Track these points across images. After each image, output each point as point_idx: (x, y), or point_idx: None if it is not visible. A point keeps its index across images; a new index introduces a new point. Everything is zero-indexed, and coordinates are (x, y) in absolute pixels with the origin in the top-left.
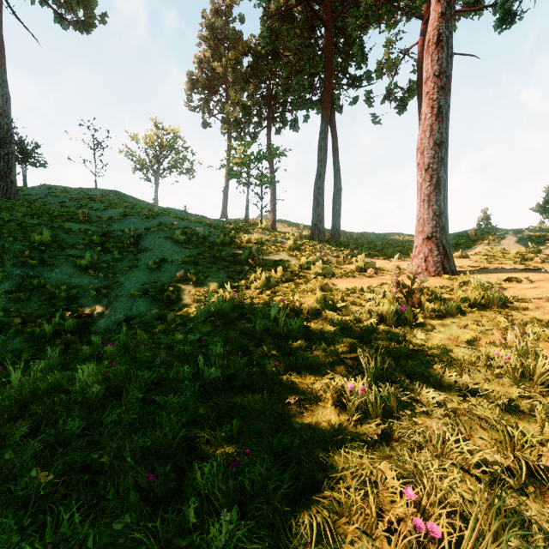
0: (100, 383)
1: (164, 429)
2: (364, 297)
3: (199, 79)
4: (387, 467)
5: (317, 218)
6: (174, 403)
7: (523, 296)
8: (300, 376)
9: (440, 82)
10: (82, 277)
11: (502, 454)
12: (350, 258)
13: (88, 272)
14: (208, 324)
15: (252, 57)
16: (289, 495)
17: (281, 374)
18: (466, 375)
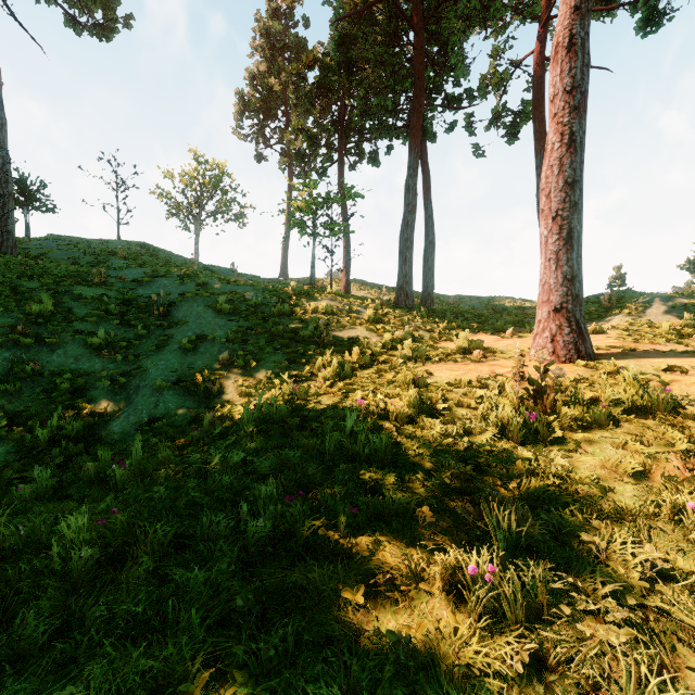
0: (93, 543)
1: (179, 637)
2: (474, 394)
3: (251, 99)
4: None
5: (404, 279)
6: (199, 584)
7: None
8: (390, 530)
9: (573, 100)
10: (94, 360)
11: None
12: (448, 333)
13: (102, 353)
14: (257, 437)
15: (319, 70)
16: None
17: (362, 526)
18: (649, 544)
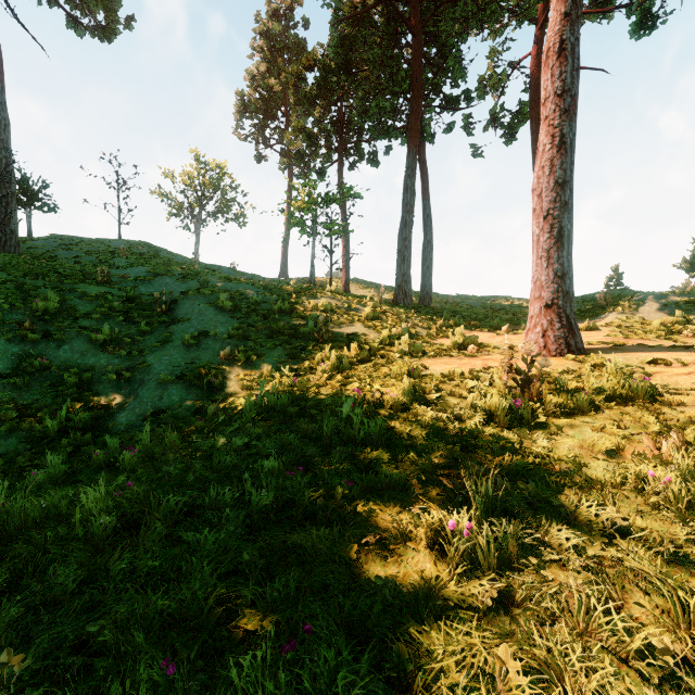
0: (110, 512)
1: (193, 584)
2: (466, 385)
3: (252, 100)
4: (508, 655)
5: (402, 277)
6: (209, 543)
7: (676, 385)
8: (382, 500)
9: (563, 104)
10: (99, 356)
11: (673, 634)
12: (445, 330)
13: (107, 349)
14: (259, 423)
15: (319, 71)
16: (368, 694)
17: (356, 498)
18: (611, 506)
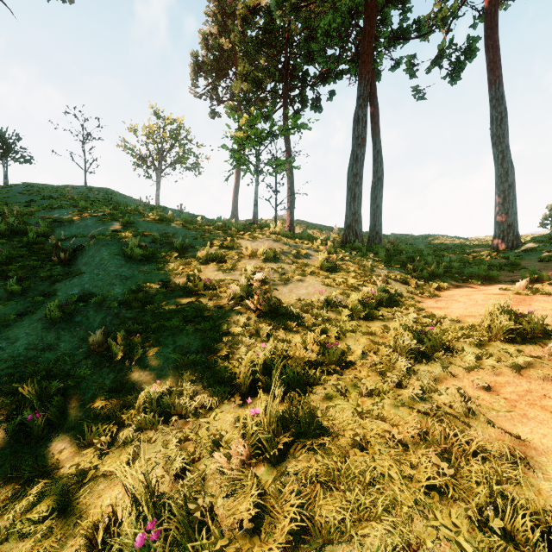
0: None
1: None
2: None
3: (205, 60)
4: None
5: (353, 217)
6: None
7: None
8: None
9: None
10: None
11: None
12: (424, 283)
13: None
14: None
15: (264, 14)
16: None
17: None
18: None
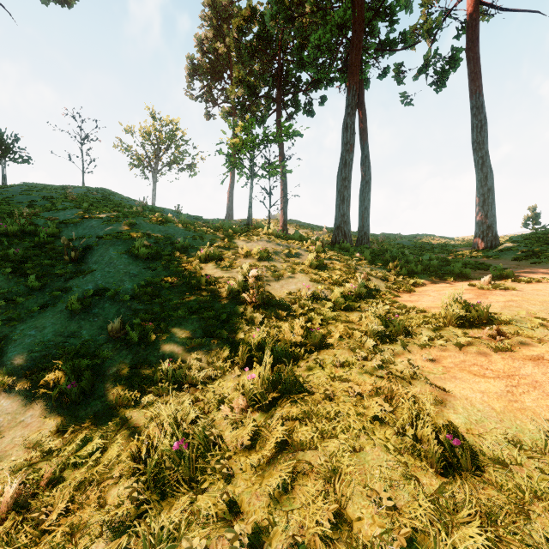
0: None
1: None
2: None
3: (201, 64)
4: None
5: (342, 218)
6: None
7: None
8: None
9: None
10: None
11: None
12: (402, 280)
13: None
14: None
15: (258, 23)
16: None
17: None
18: None
